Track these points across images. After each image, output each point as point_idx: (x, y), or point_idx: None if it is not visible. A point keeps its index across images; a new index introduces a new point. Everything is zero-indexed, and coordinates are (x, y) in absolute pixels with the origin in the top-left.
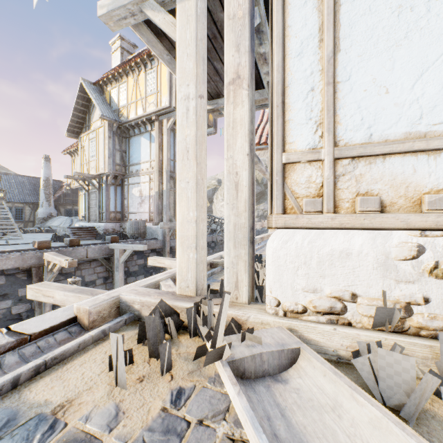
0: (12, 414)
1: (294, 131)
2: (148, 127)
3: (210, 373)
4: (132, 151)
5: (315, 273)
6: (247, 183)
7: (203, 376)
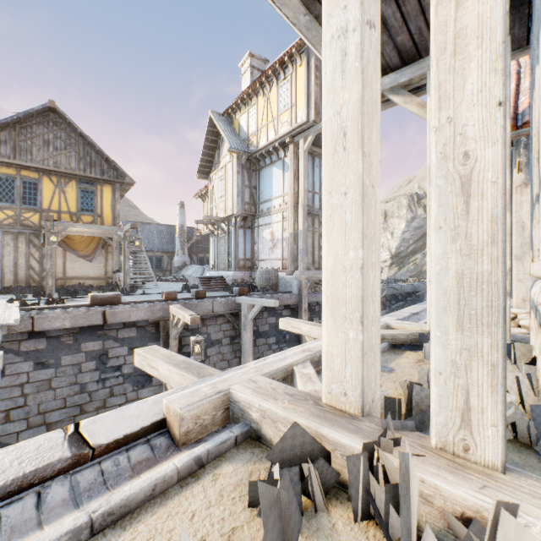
0: None
1: None
2: (281, 154)
3: None
4: (262, 186)
5: None
6: (498, 173)
7: None
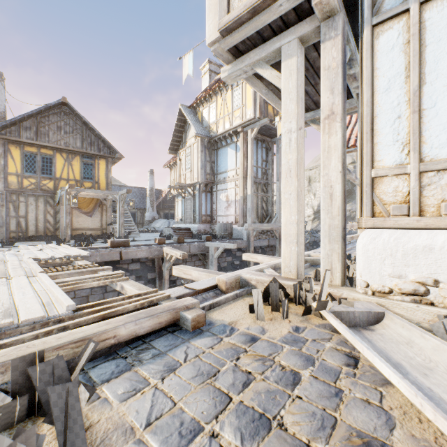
0: (210, 322)
1: (382, 151)
2: (234, 139)
3: (315, 323)
4: (220, 161)
5: (400, 263)
6: (340, 193)
7: (310, 323)
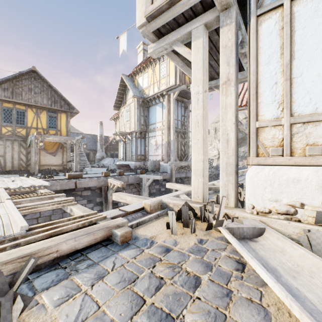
0: (136, 236)
1: (264, 108)
2: (161, 99)
3: (214, 236)
4: (151, 116)
5: (277, 190)
6: (234, 139)
7: (211, 236)
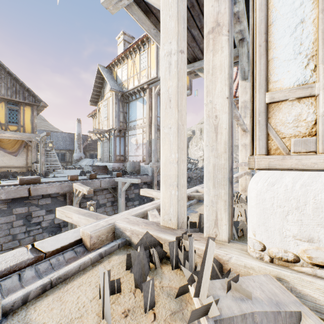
0: None
1: (279, 68)
2: (141, 94)
3: None
4: (131, 112)
5: (311, 220)
6: (227, 125)
7: (185, 320)
